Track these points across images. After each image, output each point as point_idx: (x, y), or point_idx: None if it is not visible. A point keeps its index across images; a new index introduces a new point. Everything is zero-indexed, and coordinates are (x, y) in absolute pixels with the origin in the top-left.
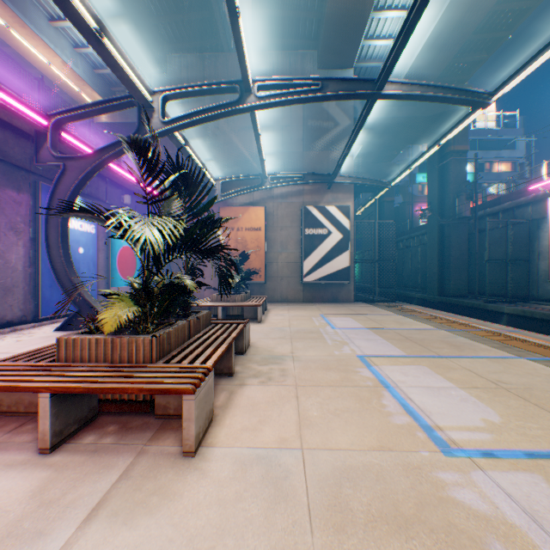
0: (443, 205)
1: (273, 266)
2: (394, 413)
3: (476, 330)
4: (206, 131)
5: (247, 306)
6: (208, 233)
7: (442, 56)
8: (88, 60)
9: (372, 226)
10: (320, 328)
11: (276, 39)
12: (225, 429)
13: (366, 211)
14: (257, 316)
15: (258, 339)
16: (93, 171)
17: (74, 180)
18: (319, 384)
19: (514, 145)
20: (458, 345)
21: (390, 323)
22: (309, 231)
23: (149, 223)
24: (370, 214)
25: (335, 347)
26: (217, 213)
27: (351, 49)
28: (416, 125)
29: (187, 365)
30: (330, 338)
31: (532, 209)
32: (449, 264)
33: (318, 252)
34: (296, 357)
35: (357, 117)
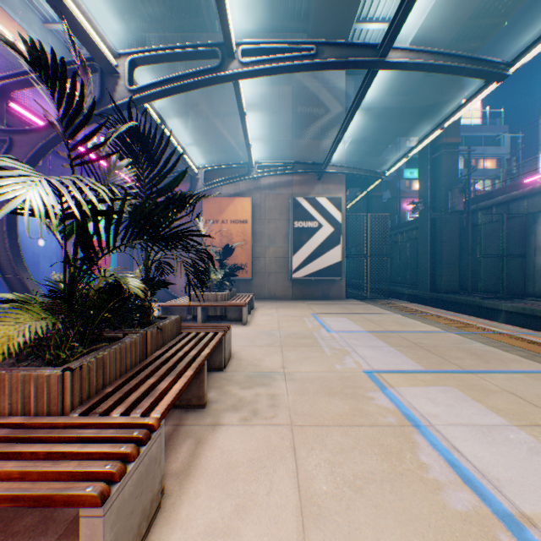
0: (435, 199)
1: (260, 261)
2: (445, 484)
3: (489, 333)
4: (189, 116)
5: (231, 306)
6: (168, 212)
7: (437, 41)
8: (61, 38)
9: (364, 219)
10: (313, 332)
11: (263, 19)
12: (177, 533)
13: (353, 207)
14: (242, 317)
15: (242, 346)
16: (46, 147)
17: (23, 157)
18: (323, 422)
19: (499, 142)
20: (479, 353)
21: (391, 324)
22: (299, 224)
23: (44, 180)
24: (358, 209)
25: (335, 358)
26: (201, 204)
27: (343, 31)
28: (407, 117)
29: (117, 420)
30: (327, 345)
31: (528, 202)
32: (440, 259)
33: (308, 246)
34: (288, 375)
35: (348, 106)
